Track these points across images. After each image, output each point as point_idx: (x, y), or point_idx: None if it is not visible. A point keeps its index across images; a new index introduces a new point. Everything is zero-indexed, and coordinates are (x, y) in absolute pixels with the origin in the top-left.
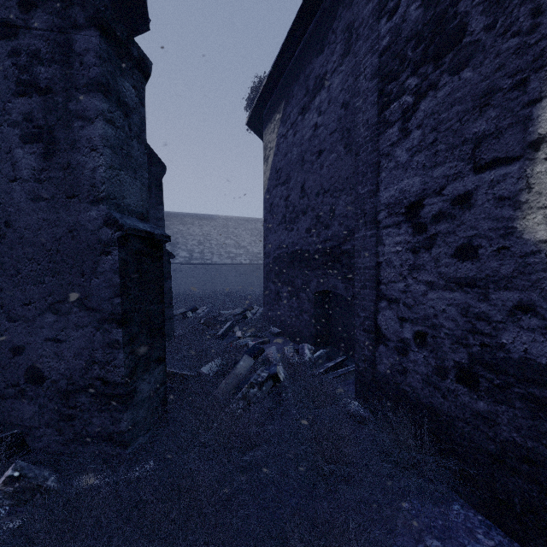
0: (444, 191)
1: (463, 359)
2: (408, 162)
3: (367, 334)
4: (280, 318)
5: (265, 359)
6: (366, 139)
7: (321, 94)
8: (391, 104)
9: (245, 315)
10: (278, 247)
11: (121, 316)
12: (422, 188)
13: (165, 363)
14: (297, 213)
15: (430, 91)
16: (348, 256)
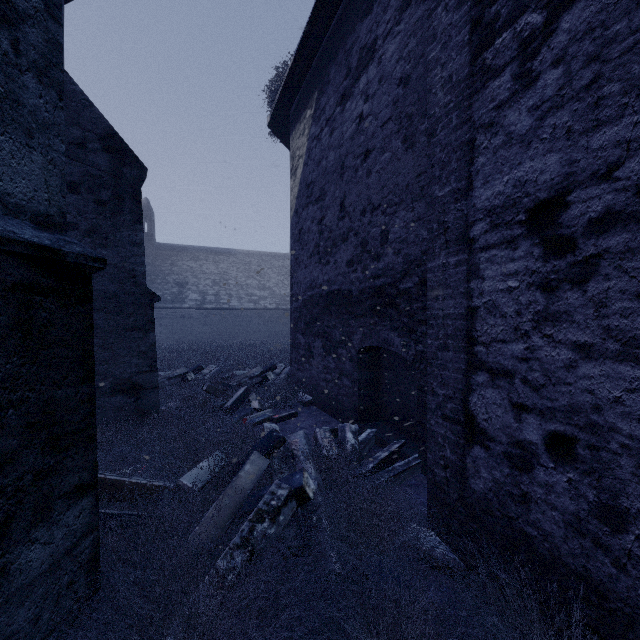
0: (620, 170)
1: None
2: (534, 131)
3: (449, 424)
4: (312, 381)
5: (288, 450)
6: (447, 108)
7: (369, 71)
8: (496, 38)
9: (266, 377)
10: (309, 287)
11: None
12: (565, 172)
13: (95, 492)
14: (335, 240)
15: None
16: (408, 299)
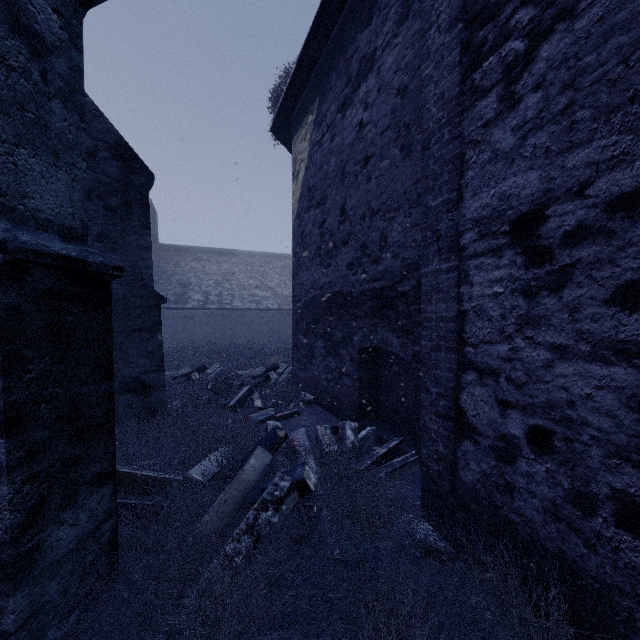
0: (590, 189)
1: (632, 487)
2: (517, 149)
3: (441, 421)
4: (314, 381)
5: (290, 446)
6: (440, 123)
7: (368, 80)
8: (483, 61)
9: (268, 377)
10: (310, 288)
11: (4, 415)
12: (544, 188)
13: (114, 480)
14: (336, 243)
15: (559, 22)
16: (406, 301)
